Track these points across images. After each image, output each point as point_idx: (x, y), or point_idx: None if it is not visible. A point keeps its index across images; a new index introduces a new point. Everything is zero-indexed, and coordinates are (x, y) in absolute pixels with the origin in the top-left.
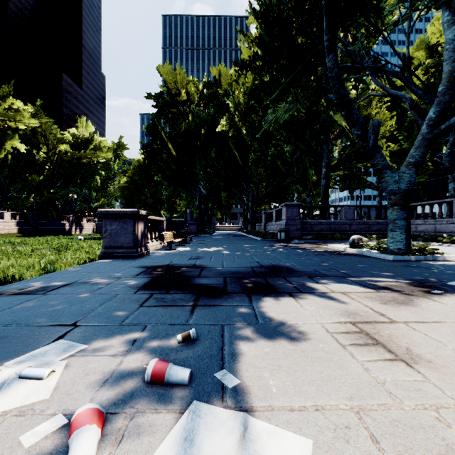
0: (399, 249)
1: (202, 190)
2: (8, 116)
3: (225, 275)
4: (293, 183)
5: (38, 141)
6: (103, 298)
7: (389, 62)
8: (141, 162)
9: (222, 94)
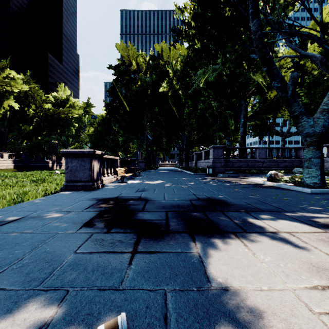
0: (314, 183)
1: (148, 136)
2: (5, 82)
3: (166, 209)
4: (217, 131)
5: (29, 101)
6: (39, 240)
7: (303, 27)
8: (103, 116)
9: (164, 64)
